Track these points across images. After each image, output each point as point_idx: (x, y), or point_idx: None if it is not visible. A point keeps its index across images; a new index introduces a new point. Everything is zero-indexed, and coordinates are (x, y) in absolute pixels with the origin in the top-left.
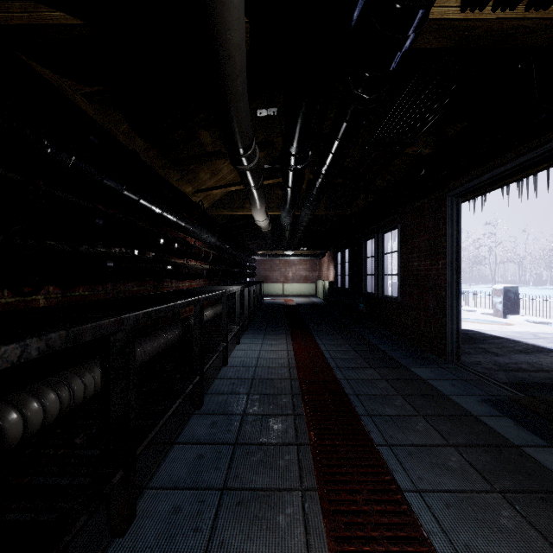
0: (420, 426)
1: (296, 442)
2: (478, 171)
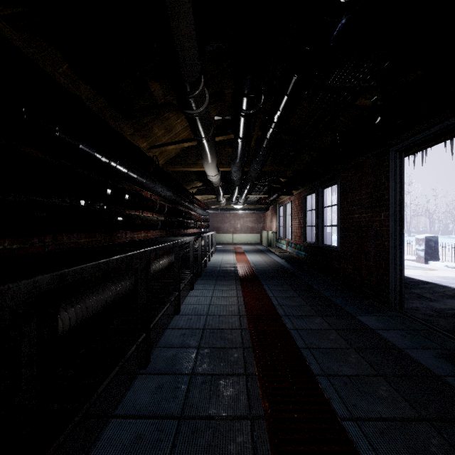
0: (383, 390)
1: (249, 415)
2: (426, 123)
